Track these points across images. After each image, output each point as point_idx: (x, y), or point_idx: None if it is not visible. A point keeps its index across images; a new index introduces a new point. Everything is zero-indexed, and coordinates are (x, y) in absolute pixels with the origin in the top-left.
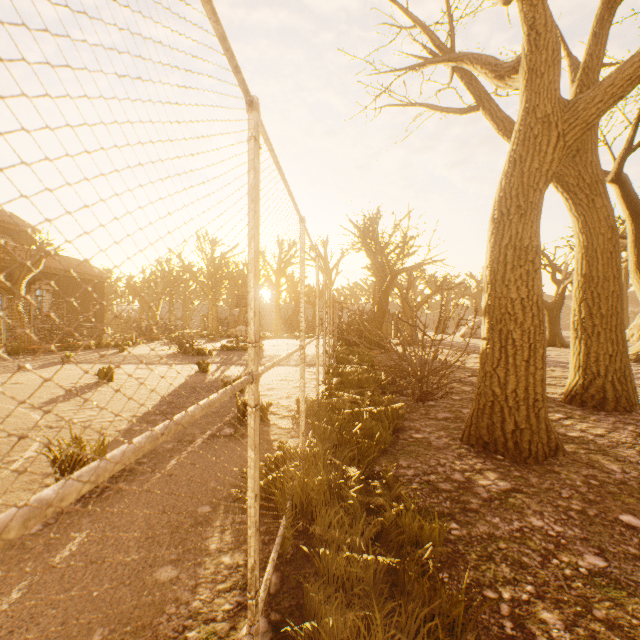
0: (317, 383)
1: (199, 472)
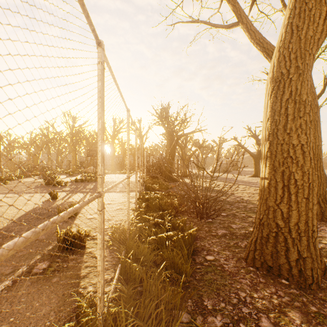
0: (128, 214)
1: None
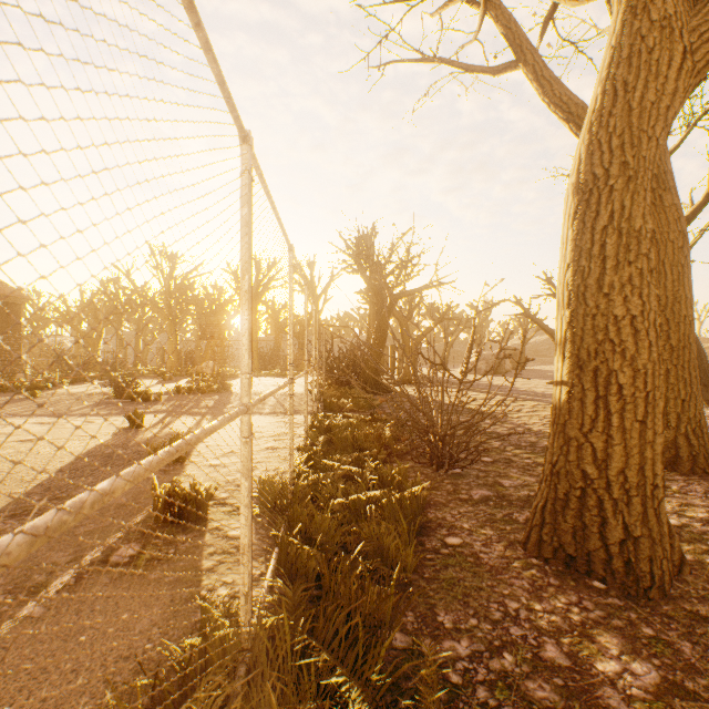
0: (291, 455)
1: (3, 700)
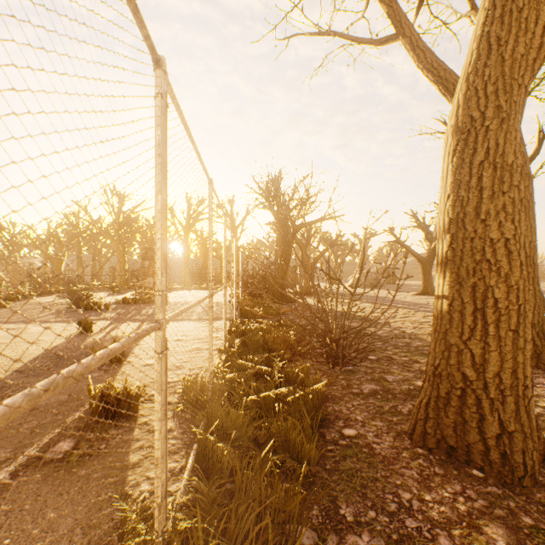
0: (210, 358)
1: None
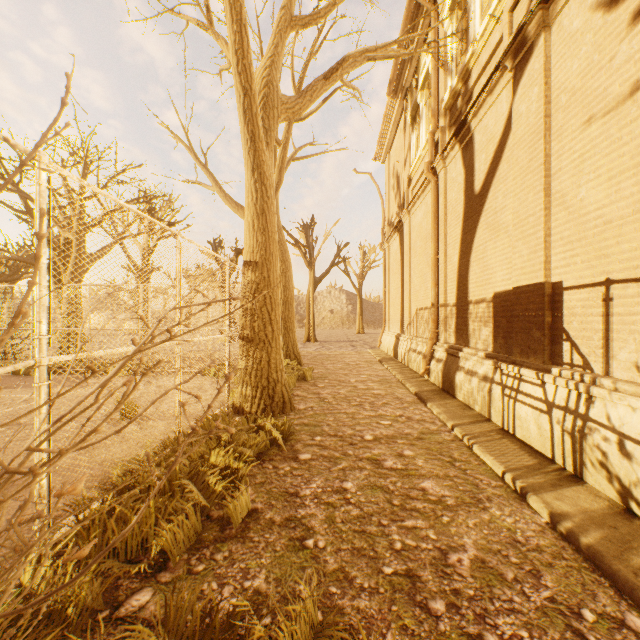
0: None
1: None
